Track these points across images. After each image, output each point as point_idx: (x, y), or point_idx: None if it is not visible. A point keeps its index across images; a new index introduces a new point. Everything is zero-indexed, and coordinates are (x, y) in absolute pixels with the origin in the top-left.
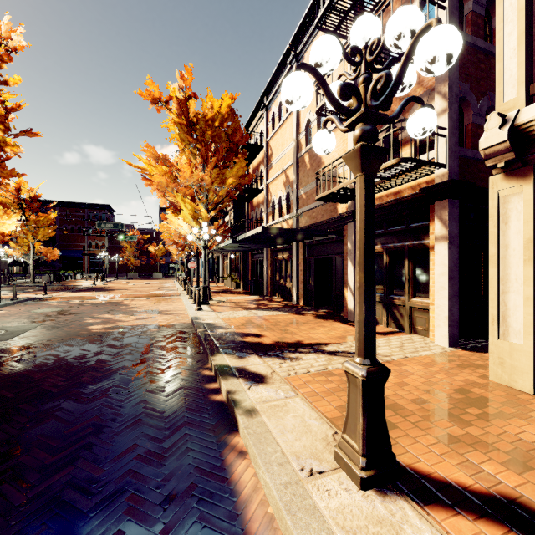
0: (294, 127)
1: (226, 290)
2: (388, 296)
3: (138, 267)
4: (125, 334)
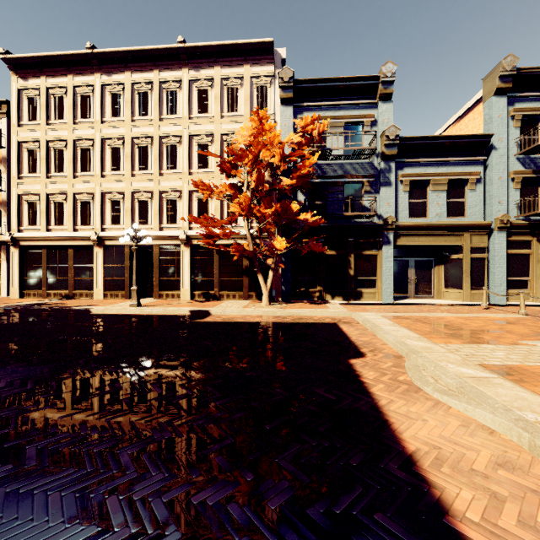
0: None
1: None
2: None
3: None
4: None
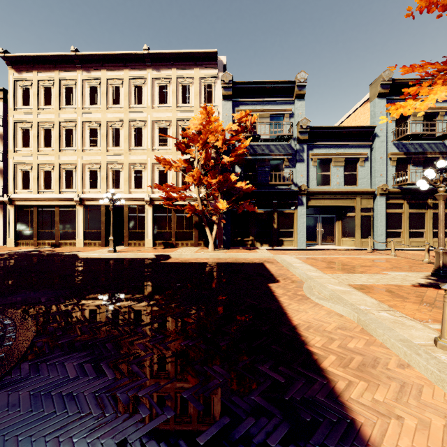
0: None
1: None
2: None
3: None
4: None
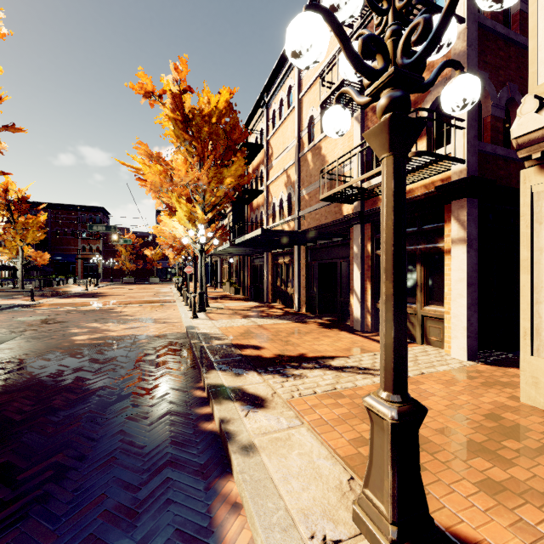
0: (296, 124)
1: (224, 296)
2: None
3: (134, 272)
4: (112, 346)
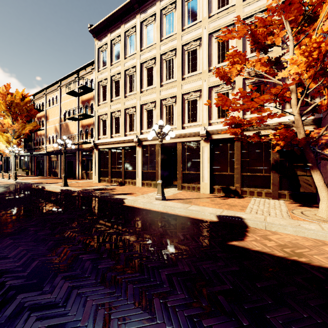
0: (59, 112)
1: (20, 175)
2: (86, 171)
3: None
4: None
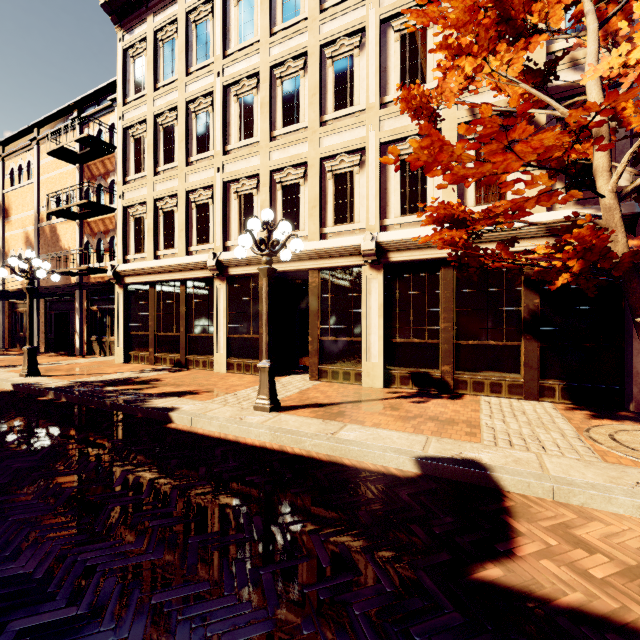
0: (35, 199)
1: None
2: (101, 337)
3: None
4: None
